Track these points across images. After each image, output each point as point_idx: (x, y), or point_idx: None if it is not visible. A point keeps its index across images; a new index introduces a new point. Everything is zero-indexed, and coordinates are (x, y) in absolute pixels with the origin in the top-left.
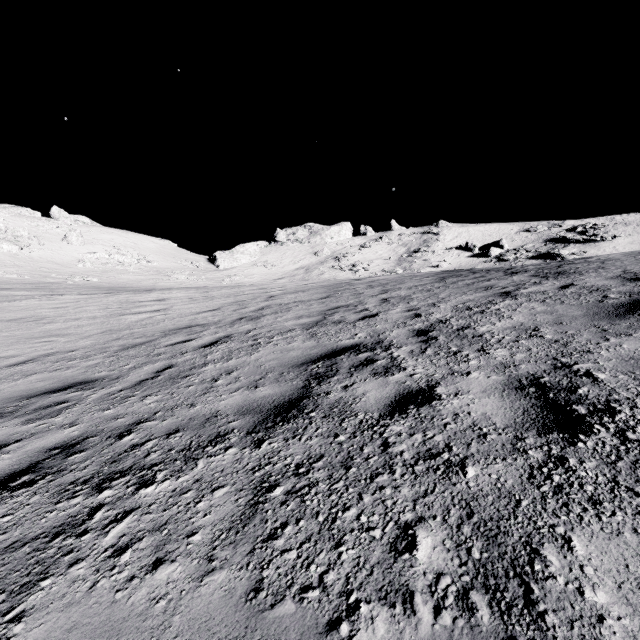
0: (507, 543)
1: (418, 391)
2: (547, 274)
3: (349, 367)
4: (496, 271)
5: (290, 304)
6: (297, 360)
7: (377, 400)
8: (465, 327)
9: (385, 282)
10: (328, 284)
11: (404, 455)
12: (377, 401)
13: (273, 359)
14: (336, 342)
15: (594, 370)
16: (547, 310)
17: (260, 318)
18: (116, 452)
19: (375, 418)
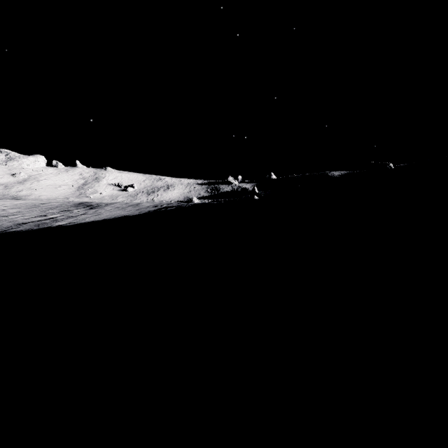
0: (44, 226)
1: (44, 223)
2: (90, 209)
3: (35, 222)
4: (87, 206)
5: (16, 213)
6: (26, 222)
7: (38, 223)
8: (57, 218)
9: (53, 207)
10: (29, 205)
11: (39, 225)
12: (38, 223)
13: (21, 222)
14: (33, 220)
15: (63, 221)
16: (72, 216)
17: (8, 216)
18: (6, 228)
19: (38, 224)
